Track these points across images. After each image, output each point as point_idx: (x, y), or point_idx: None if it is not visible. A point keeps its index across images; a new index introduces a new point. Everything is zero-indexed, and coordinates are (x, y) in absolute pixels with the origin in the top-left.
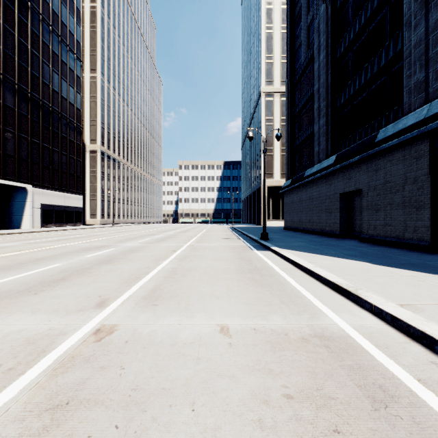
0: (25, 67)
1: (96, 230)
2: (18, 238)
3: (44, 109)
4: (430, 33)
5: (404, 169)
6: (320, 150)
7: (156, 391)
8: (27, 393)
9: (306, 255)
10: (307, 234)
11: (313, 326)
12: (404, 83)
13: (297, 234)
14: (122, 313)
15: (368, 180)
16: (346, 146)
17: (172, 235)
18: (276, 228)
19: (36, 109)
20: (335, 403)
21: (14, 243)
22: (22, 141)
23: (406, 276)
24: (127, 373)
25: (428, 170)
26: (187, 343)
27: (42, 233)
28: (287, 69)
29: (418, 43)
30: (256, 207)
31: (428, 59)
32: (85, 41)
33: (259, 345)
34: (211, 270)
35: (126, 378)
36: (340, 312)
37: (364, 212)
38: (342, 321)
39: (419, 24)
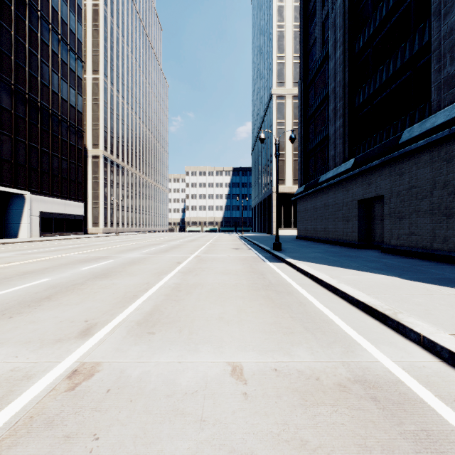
0: (23, 67)
1: (97, 240)
2: (12, 248)
3: (43, 112)
4: None
5: (432, 173)
6: (336, 154)
7: None
8: None
9: (326, 268)
10: (322, 244)
11: (349, 365)
12: (431, 78)
13: (311, 244)
14: (110, 346)
15: (391, 185)
16: (365, 149)
17: (177, 244)
18: (288, 238)
19: (34, 112)
20: None
21: (6, 254)
22: (19, 145)
23: (448, 295)
24: (101, 447)
25: None
26: (189, 394)
27: (40, 243)
28: (300, 68)
29: (449, 33)
30: (267, 215)
31: None
32: (87, 41)
33: (284, 397)
34: (219, 286)
35: None
36: (380, 344)
37: (386, 220)
38: (385, 357)
39: (449, 12)
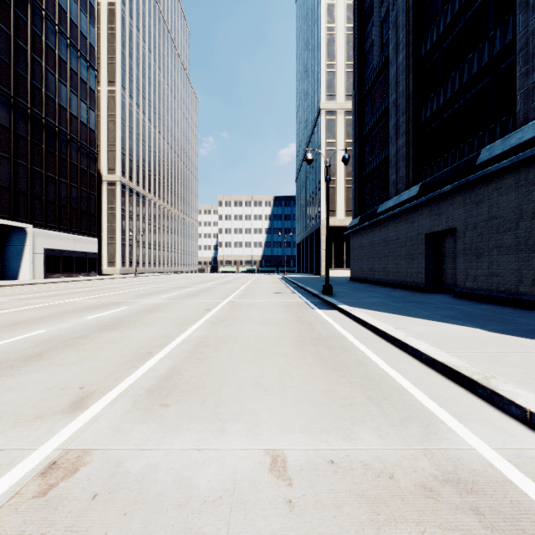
0: (24, 76)
1: (112, 282)
2: (8, 292)
3: (49, 130)
4: None
5: (517, 200)
6: (398, 179)
7: None
8: None
9: (389, 317)
10: (381, 287)
11: (434, 454)
12: (517, 84)
13: (368, 287)
14: (107, 424)
15: (465, 215)
16: (434, 173)
17: (207, 287)
18: (339, 279)
19: (38, 130)
20: None
21: None
22: (19, 169)
23: None
24: None
25: None
26: (209, 502)
27: (43, 286)
28: (354, 78)
29: None
30: (315, 253)
31: None
32: (102, 46)
33: (346, 508)
34: (256, 340)
35: None
36: (470, 421)
37: (460, 258)
38: (482, 442)
39: None
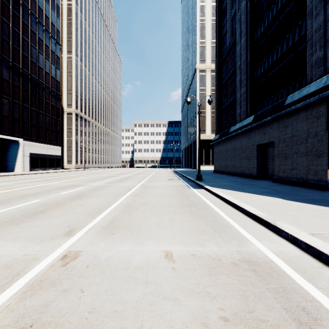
0: (18, 49)
1: (71, 173)
2: (11, 179)
3: (32, 81)
4: (328, 20)
5: (307, 126)
6: (241, 112)
7: (109, 313)
8: None
9: (232, 192)
10: (231, 176)
11: (241, 252)
12: (307, 60)
13: (224, 176)
14: (86, 241)
15: (279, 134)
16: (262, 109)
17: (128, 176)
18: (207, 172)
19: (26, 81)
20: (266, 326)
21: (8, 183)
22: (15, 105)
23: (313, 210)
24: (86, 296)
25: (326, 127)
26: (138, 268)
27: (30, 175)
28: (216, 51)
29: (318, 28)
30: (193, 155)
31: (326, 40)
32: (64, 30)
33: (198, 270)
34: (158, 204)
35: (84, 300)
36: (262, 240)
37: (275, 159)
38: (265, 247)
39: (319, 14)
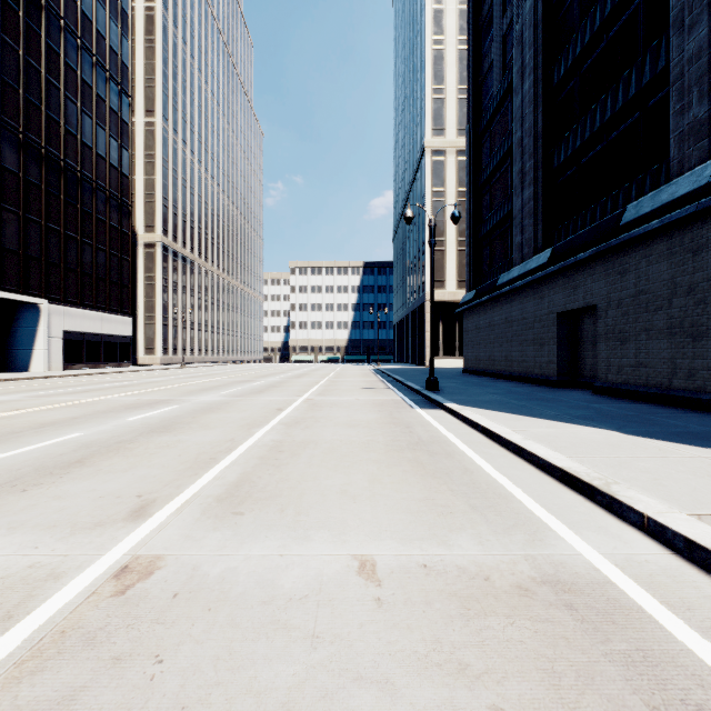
0: (36, 105)
1: (152, 375)
2: (20, 387)
3: (68, 175)
4: None
5: (671, 270)
6: (524, 241)
7: None
8: None
9: (507, 418)
10: (503, 380)
11: (536, 559)
12: (670, 125)
13: (486, 380)
14: (176, 532)
15: (608, 290)
16: (569, 234)
17: (277, 382)
18: (449, 371)
19: (55, 175)
20: None
21: (12, 397)
22: (31, 227)
23: (691, 458)
24: (167, 673)
25: None
26: (295, 600)
27: (63, 379)
28: (468, 108)
29: (696, 55)
30: (417, 336)
31: None
32: (137, 64)
33: (436, 604)
34: (342, 445)
35: (162, 686)
36: (583, 529)
37: (600, 344)
38: (590, 548)
39: (697, 23)
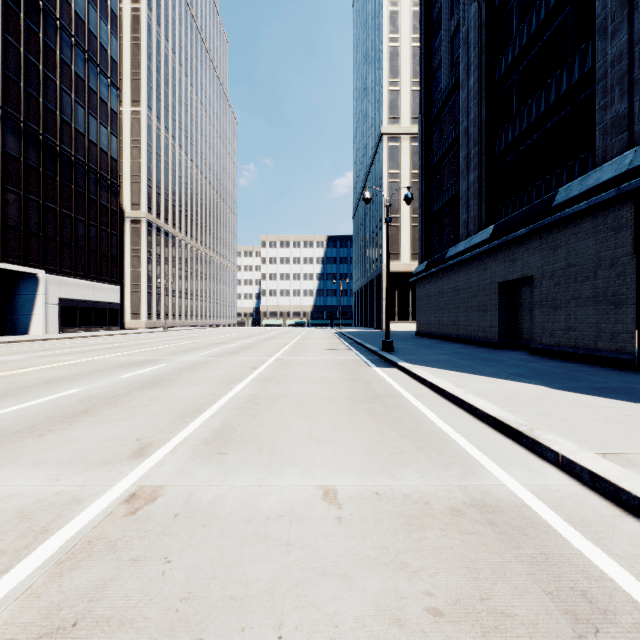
0: (35, 97)
1: (139, 337)
2: (23, 349)
3: (64, 159)
4: (636, 42)
5: (596, 246)
6: (470, 219)
7: (220, 602)
8: (9, 607)
9: (452, 375)
10: (451, 342)
11: (467, 488)
12: (596, 119)
13: (435, 342)
14: (172, 467)
15: (542, 262)
16: (509, 213)
17: (251, 343)
18: (404, 334)
19: (52, 159)
20: (513, 624)
21: (17, 357)
22: (30, 205)
23: (605, 408)
24: (175, 570)
25: (633, 248)
26: (272, 518)
27: (60, 341)
28: (420, 100)
29: (618, 58)
30: (375, 303)
31: (633, 81)
32: (124, 59)
33: (385, 522)
34: (308, 398)
35: (172, 578)
36: (508, 465)
37: (536, 310)
38: (513, 480)
39: (619, 31)
